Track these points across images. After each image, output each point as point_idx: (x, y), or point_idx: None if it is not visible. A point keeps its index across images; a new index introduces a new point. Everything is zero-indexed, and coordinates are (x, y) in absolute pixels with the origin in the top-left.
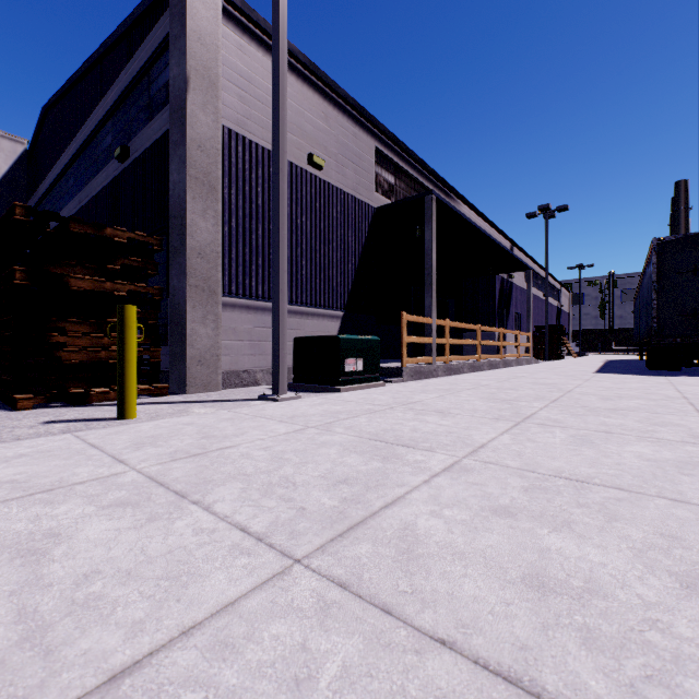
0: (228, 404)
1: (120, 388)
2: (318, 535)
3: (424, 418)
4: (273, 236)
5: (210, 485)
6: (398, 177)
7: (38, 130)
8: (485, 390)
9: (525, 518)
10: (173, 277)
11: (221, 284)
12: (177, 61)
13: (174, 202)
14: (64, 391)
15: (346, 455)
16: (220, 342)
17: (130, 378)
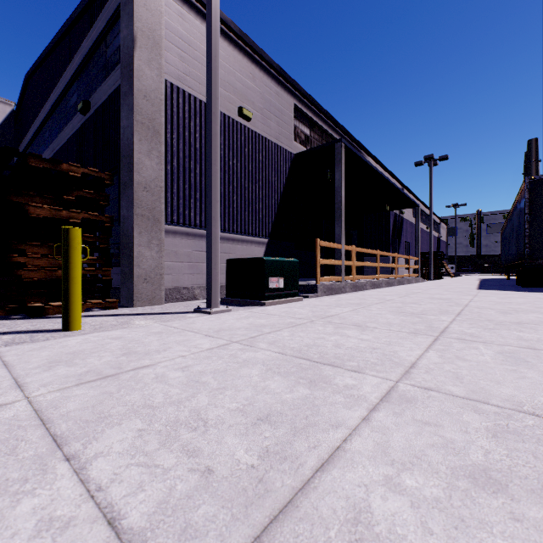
0: (167, 316)
1: (65, 302)
2: (223, 539)
3: (344, 332)
4: (207, 171)
5: (102, 424)
6: (312, 130)
7: (22, 94)
8: (392, 304)
9: (524, 494)
10: (123, 208)
11: (164, 214)
12: (126, 24)
13: (123, 144)
14: (25, 305)
15: (269, 378)
16: (163, 263)
17: (74, 293)
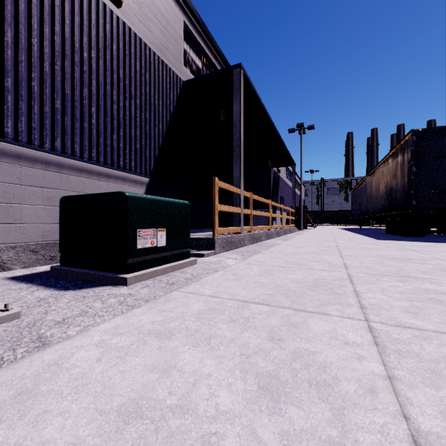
0: None
1: None
2: None
3: None
4: None
5: None
6: (204, 64)
7: None
8: (386, 284)
9: None
10: None
11: None
12: None
13: None
14: None
15: None
16: None
17: None
